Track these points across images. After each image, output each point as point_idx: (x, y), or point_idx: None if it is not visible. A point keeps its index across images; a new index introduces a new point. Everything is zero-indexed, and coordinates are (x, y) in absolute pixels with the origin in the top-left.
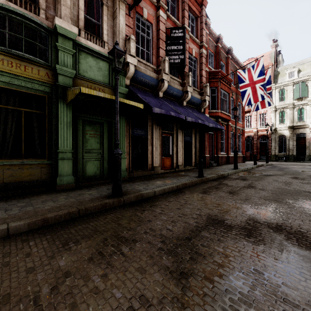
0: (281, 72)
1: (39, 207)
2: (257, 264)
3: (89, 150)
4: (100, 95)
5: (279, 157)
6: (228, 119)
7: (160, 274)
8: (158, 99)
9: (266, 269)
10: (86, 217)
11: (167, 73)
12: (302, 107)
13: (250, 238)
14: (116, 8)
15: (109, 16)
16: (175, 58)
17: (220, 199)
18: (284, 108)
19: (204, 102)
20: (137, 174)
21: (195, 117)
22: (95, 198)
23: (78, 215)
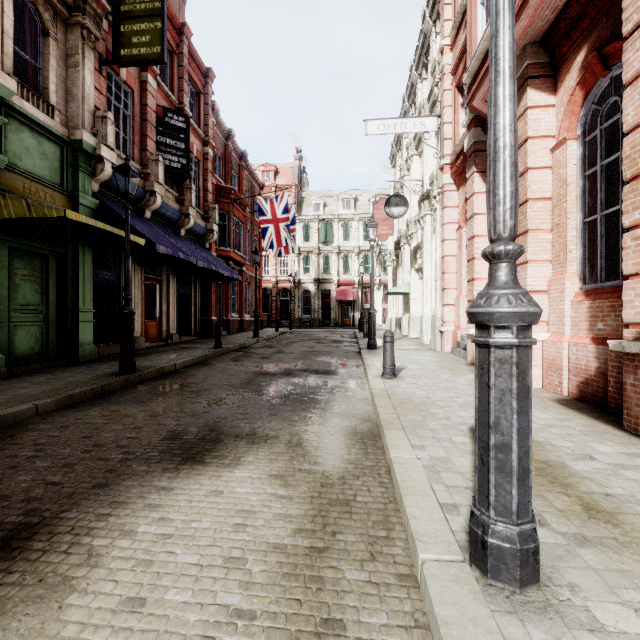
0: (306, 199)
1: (18, 394)
2: (296, 382)
3: (20, 307)
4: (91, 224)
5: (304, 322)
6: (243, 263)
7: (245, 393)
8: (146, 223)
9: (300, 382)
10: (117, 392)
11: (161, 183)
12: (327, 254)
13: (289, 376)
14: (78, 53)
15: (59, 59)
16: (173, 160)
17: (257, 363)
18: (309, 252)
19: (211, 234)
20: (107, 350)
21: (203, 260)
22: (96, 377)
23: (102, 393)
